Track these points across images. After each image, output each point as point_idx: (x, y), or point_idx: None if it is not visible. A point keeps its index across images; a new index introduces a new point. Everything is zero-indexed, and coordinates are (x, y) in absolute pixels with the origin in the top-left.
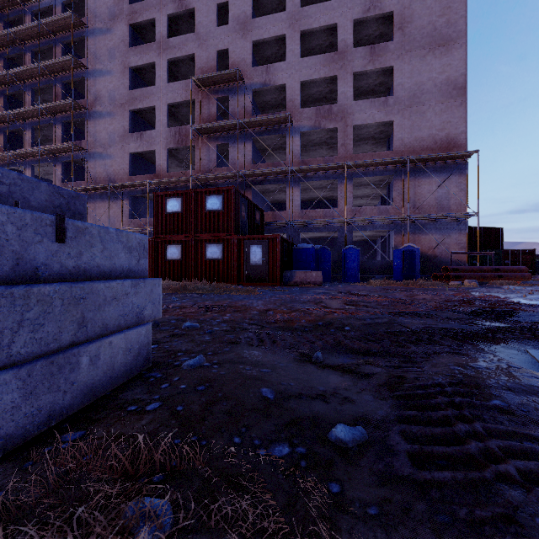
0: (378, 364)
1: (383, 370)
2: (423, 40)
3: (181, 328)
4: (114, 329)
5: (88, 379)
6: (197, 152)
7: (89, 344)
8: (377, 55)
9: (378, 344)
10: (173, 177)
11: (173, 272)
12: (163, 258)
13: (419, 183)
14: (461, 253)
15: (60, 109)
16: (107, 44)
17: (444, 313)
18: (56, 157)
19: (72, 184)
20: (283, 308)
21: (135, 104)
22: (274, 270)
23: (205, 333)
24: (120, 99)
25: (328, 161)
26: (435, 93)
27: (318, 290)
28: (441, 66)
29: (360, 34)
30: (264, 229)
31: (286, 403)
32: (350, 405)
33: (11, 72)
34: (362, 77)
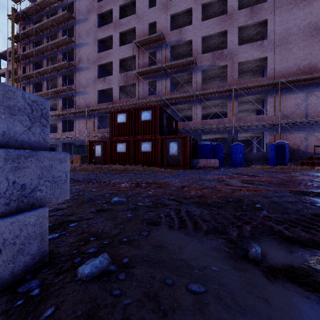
0: None
1: None
2: None
3: (110, 203)
4: None
5: None
6: (137, 87)
7: None
8: (255, 13)
9: None
10: (122, 103)
11: (121, 160)
12: (115, 151)
13: (287, 98)
14: None
15: (60, 68)
16: (85, 27)
17: None
18: (59, 95)
19: (67, 109)
20: (195, 185)
21: (101, 61)
22: (185, 159)
23: (128, 208)
24: (93, 59)
25: (221, 87)
26: (299, 34)
27: (217, 172)
28: (304, 14)
29: (243, 2)
30: (178, 133)
31: None
32: None
33: (36, 49)
34: (244, 30)
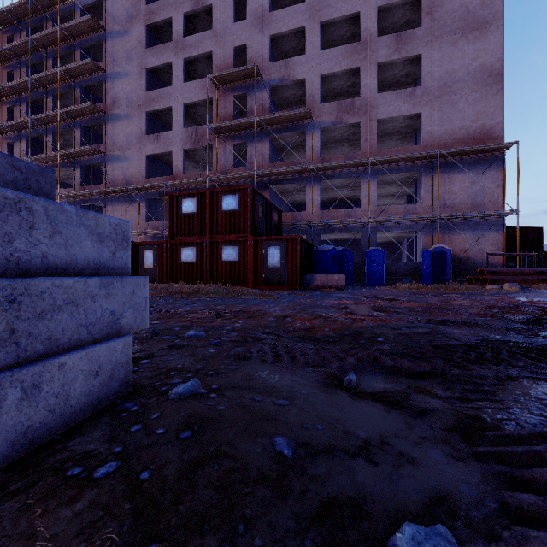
0: (435, 393)
1: (446, 405)
2: (454, 24)
3: (183, 338)
4: (69, 345)
5: (20, 420)
6: (214, 152)
7: (21, 370)
8: (404, 43)
9: (427, 363)
10: (189, 178)
11: (188, 275)
12: (178, 261)
13: (450, 179)
14: (499, 254)
15: (79, 113)
16: (124, 46)
17: (495, 322)
18: (76, 161)
19: (91, 187)
20: (303, 314)
21: (152, 105)
22: (293, 273)
23: (210, 344)
24: (137, 101)
25: (351, 158)
26: (468, 82)
27: (341, 295)
28: (475, 51)
29: (385, 23)
30: (283, 231)
31: (312, 467)
32: (412, 470)
33: (33, 78)
34: (387, 68)
